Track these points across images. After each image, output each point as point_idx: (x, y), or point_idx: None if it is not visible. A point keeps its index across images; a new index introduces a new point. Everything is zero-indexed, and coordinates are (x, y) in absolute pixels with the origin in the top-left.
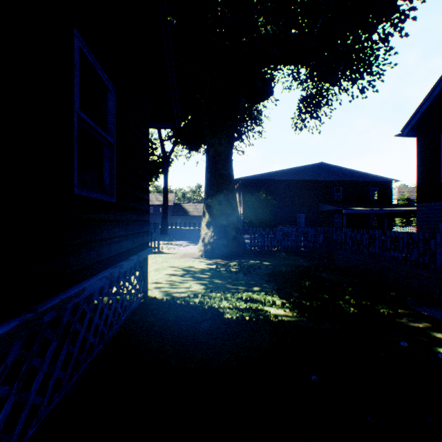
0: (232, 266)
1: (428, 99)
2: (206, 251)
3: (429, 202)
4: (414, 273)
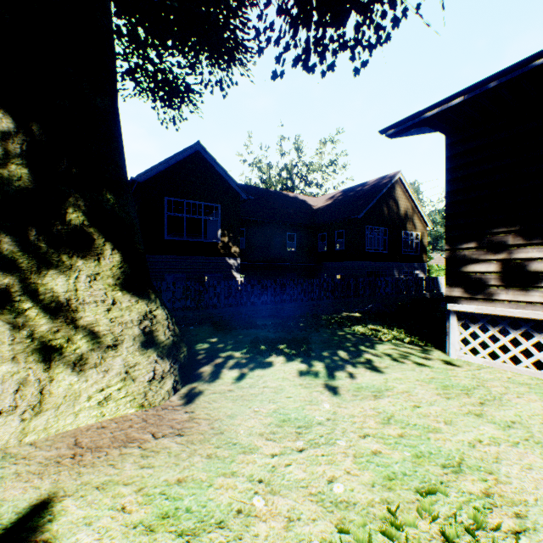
0: (262, 349)
1: (166, 163)
2: (183, 365)
3: (155, 254)
4: (208, 314)
